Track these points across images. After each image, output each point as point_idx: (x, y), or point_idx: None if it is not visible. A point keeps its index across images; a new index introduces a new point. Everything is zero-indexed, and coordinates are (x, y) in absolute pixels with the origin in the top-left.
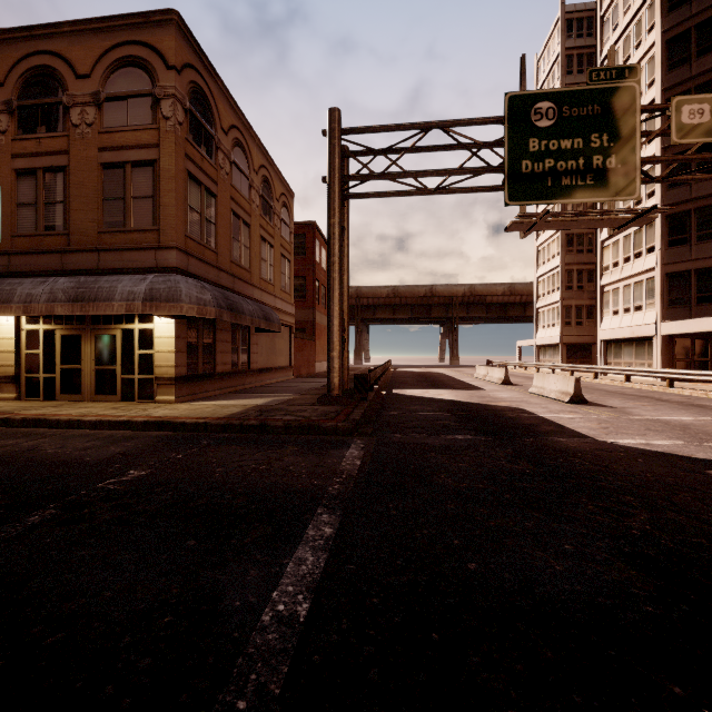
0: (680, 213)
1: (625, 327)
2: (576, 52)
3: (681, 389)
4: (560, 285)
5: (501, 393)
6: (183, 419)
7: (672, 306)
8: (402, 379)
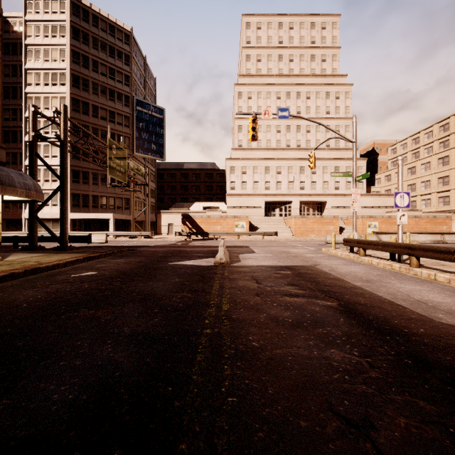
0: (77, 170)
1: (47, 213)
2: None
3: None
4: None
5: None
6: (90, 255)
7: (74, 207)
8: None
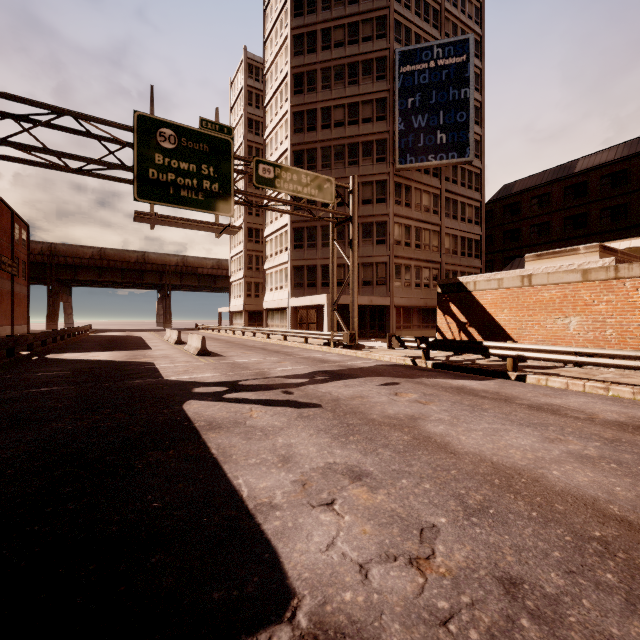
0: (300, 228)
1: (275, 300)
2: (255, 91)
3: (288, 342)
4: (243, 265)
5: (160, 351)
6: None
7: (296, 288)
8: (80, 344)
